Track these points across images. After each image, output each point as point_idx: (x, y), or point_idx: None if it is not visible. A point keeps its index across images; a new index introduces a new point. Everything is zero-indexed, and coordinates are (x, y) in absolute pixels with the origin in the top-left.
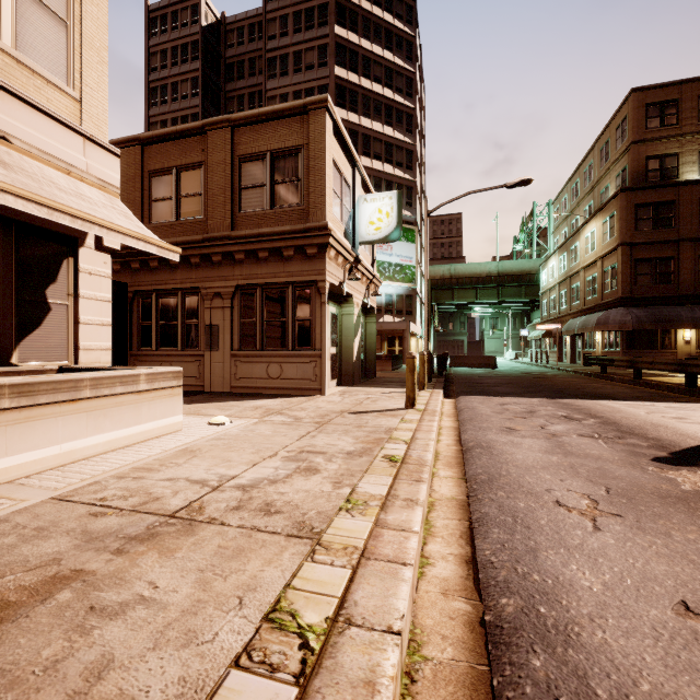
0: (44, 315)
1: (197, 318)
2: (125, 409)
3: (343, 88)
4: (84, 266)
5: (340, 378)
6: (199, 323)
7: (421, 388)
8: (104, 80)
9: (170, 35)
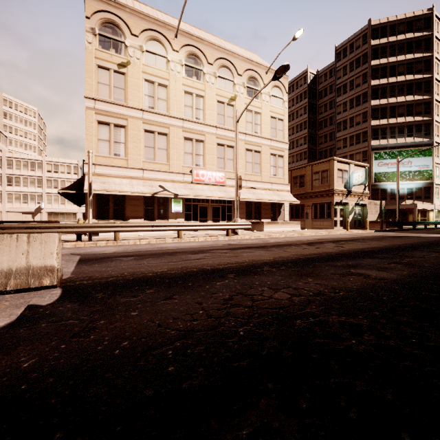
0: (280, 213)
1: (303, 211)
2: (293, 226)
3: (377, 89)
4: (285, 205)
5: (345, 227)
6: (304, 212)
7: (365, 229)
8: (287, 172)
9: (295, 92)
